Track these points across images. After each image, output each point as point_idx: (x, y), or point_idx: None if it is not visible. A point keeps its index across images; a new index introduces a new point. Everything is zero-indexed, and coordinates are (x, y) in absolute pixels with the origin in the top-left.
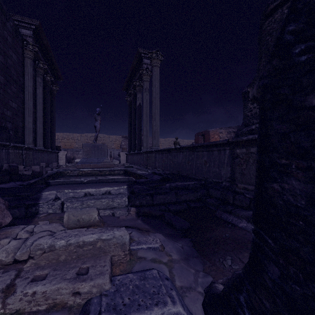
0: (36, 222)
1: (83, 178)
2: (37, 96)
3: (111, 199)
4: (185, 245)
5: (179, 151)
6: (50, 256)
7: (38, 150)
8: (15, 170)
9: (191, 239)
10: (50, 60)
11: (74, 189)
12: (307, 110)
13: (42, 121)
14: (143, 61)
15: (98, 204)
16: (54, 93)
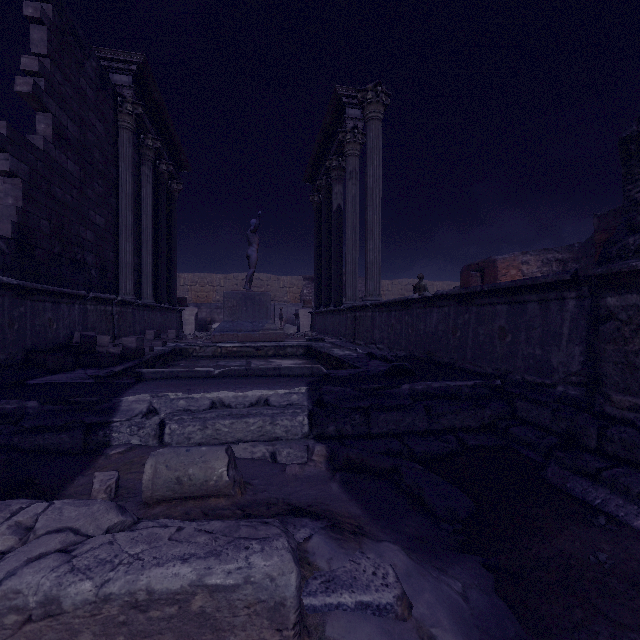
0: (96, 470)
1: (223, 362)
2: (143, 202)
3: (270, 419)
4: (472, 587)
5: (431, 305)
6: (48, 632)
7: (142, 306)
8: (91, 344)
9: (485, 561)
10: (167, 132)
11: (189, 391)
12: None
13: (152, 251)
14: (346, 113)
15: (240, 429)
16: (175, 197)
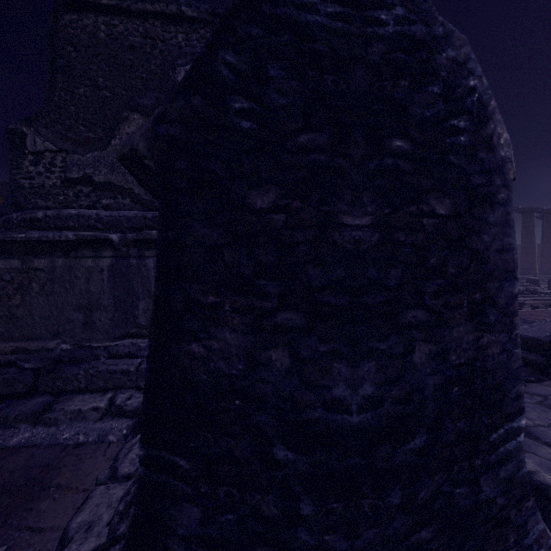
0: None
1: None
2: None
3: None
4: None
5: None
6: None
7: None
8: None
9: None
10: None
11: None
12: (250, 214)
13: None
14: None
15: None
16: None
